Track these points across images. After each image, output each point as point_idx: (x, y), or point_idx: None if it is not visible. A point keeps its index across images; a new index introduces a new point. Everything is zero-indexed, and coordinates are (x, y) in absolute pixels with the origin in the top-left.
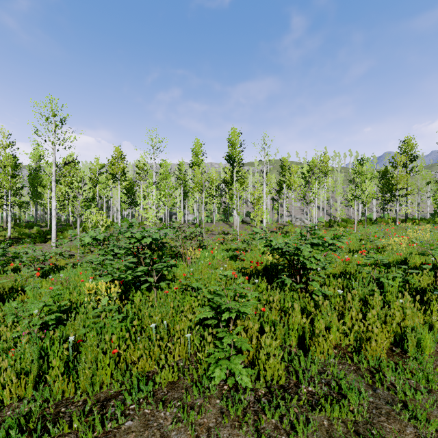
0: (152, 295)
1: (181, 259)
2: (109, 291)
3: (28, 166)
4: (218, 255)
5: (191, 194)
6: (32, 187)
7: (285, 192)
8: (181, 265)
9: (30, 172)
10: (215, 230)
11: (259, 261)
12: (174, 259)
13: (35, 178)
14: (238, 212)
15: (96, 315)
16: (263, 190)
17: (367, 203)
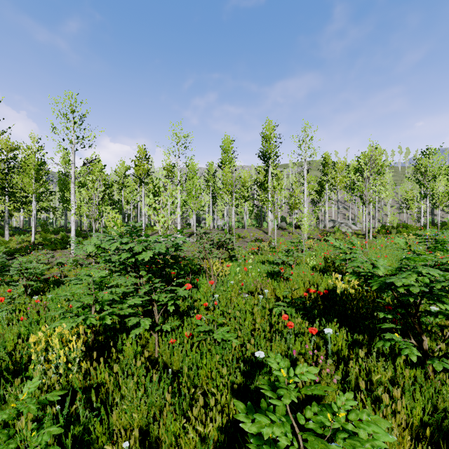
0: (153, 341)
1: (205, 275)
2: (67, 348)
3: (58, 171)
4: (253, 270)
5: (220, 196)
6: (62, 192)
7: (328, 193)
8: (203, 285)
9: (59, 177)
10: (247, 237)
11: (315, 283)
12: (196, 275)
13: (65, 183)
14: (275, 215)
15: (9, 418)
16: (304, 190)
17: (440, 204)
